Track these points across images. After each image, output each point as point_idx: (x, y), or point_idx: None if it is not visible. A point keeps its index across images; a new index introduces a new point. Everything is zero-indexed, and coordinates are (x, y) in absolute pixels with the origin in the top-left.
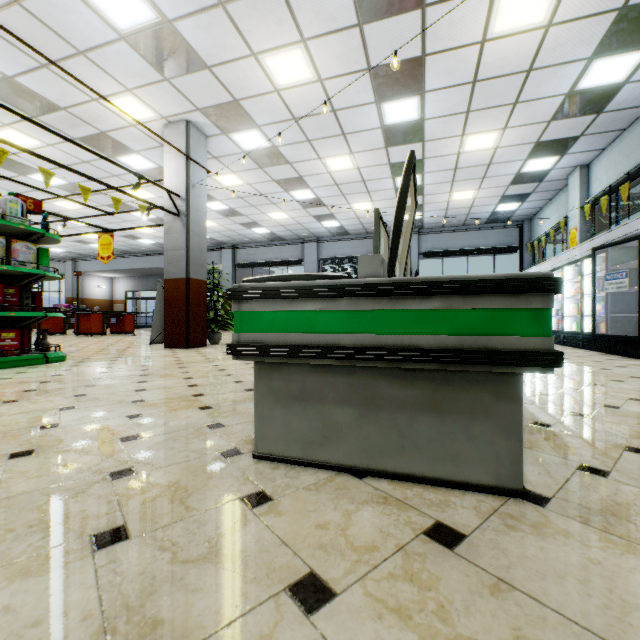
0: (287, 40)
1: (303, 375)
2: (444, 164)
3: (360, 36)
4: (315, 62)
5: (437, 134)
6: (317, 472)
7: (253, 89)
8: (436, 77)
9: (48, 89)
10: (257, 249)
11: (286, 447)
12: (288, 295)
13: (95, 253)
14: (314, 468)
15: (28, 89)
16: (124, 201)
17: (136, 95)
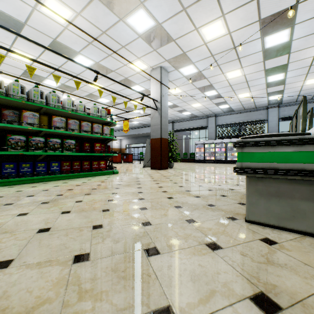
0: (214, 17)
1: (278, 184)
2: (302, 64)
3: (256, 4)
4: (228, 24)
5: (300, 47)
6: (290, 233)
7: (193, 45)
8: (304, 14)
9: (109, 64)
10: (183, 122)
11: (266, 219)
12: (274, 144)
13: (115, 129)
14: (286, 231)
15: (102, 66)
16: (129, 106)
17: (141, 59)
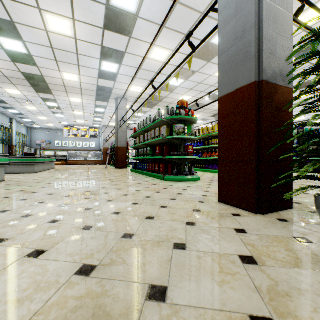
0: None
1: None
2: None
3: None
4: None
5: None
6: None
7: None
8: None
9: None
10: None
11: None
12: None
13: None
14: None
15: None
16: None
17: None
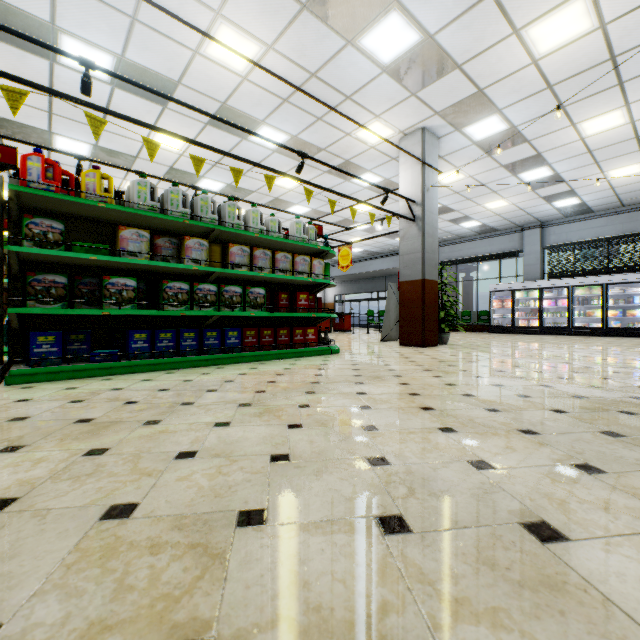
0: None
1: None
2: None
3: None
4: (600, 6)
5: None
6: None
7: (504, 71)
8: None
9: (317, 137)
10: (462, 245)
11: None
12: None
13: None
14: None
15: (304, 141)
16: (347, 217)
17: (382, 119)
